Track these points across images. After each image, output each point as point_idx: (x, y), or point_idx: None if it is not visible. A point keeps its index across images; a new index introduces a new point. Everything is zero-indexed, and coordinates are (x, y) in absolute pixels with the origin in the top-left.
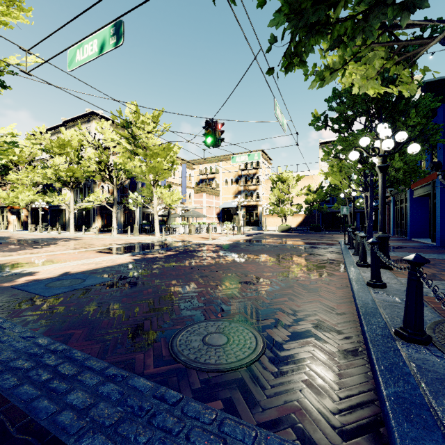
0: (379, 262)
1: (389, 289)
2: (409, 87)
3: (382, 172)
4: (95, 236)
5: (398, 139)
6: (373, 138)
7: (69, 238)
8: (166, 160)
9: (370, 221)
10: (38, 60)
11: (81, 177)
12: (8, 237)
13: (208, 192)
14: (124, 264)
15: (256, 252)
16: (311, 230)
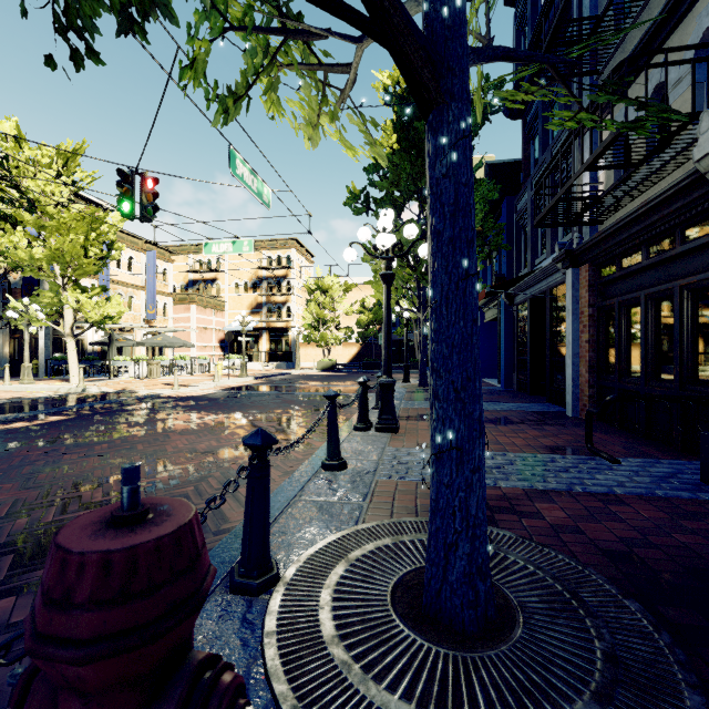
0: (337, 428)
1: (348, 471)
2: (379, 152)
3: (386, 283)
4: None
5: (406, 235)
6: (376, 230)
7: None
8: (90, 240)
9: (423, 355)
10: None
11: None
12: None
13: (203, 303)
14: None
15: (233, 409)
16: (366, 367)
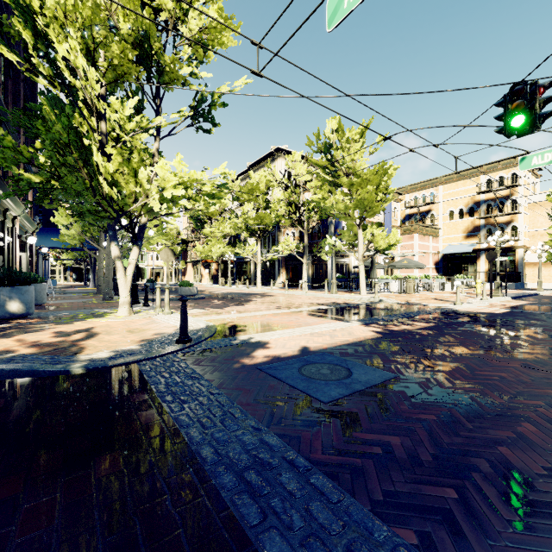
0: None
1: None
2: None
3: None
4: (285, 292)
5: None
6: None
7: (259, 293)
8: (379, 188)
9: None
10: (248, 81)
11: (270, 224)
12: (206, 291)
13: (422, 231)
14: (374, 341)
15: None
16: None
